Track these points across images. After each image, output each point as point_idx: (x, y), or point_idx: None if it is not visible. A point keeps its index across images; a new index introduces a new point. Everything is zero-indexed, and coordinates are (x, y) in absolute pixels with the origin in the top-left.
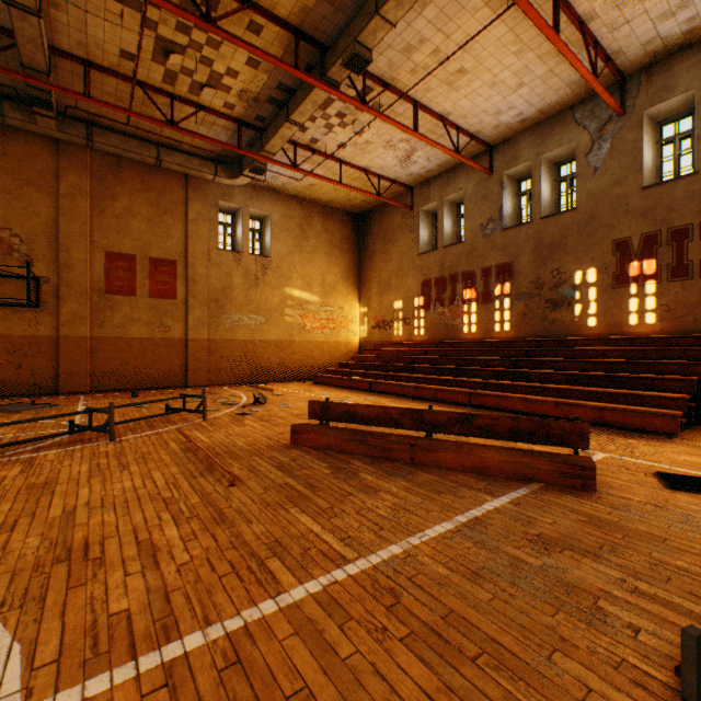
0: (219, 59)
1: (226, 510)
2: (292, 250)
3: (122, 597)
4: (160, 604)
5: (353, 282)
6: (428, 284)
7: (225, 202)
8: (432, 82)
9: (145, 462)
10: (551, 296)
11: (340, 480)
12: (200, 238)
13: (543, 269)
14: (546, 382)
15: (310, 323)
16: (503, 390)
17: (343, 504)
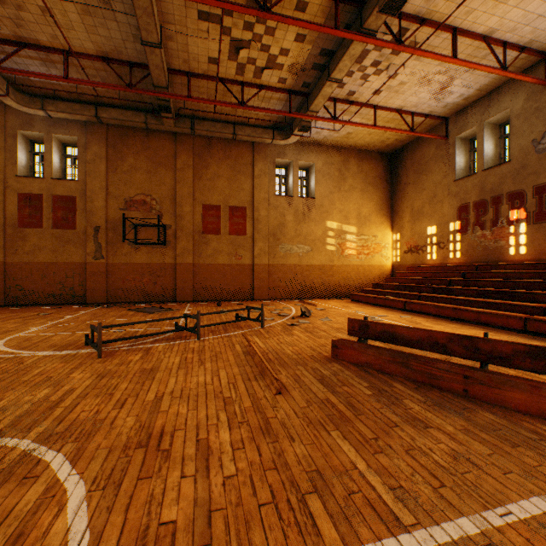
0: (274, 43)
1: (271, 421)
2: (332, 190)
3: (173, 503)
4: (202, 524)
5: (385, 213)
6: (465, 208)
7: (279, 159)
8: (474, 2)
9: (216, 360)
10: None
11: (382, 404)
12: (262, 188)
13: None
14: None
15: (347, 250)
16: None
17: (388, 437)
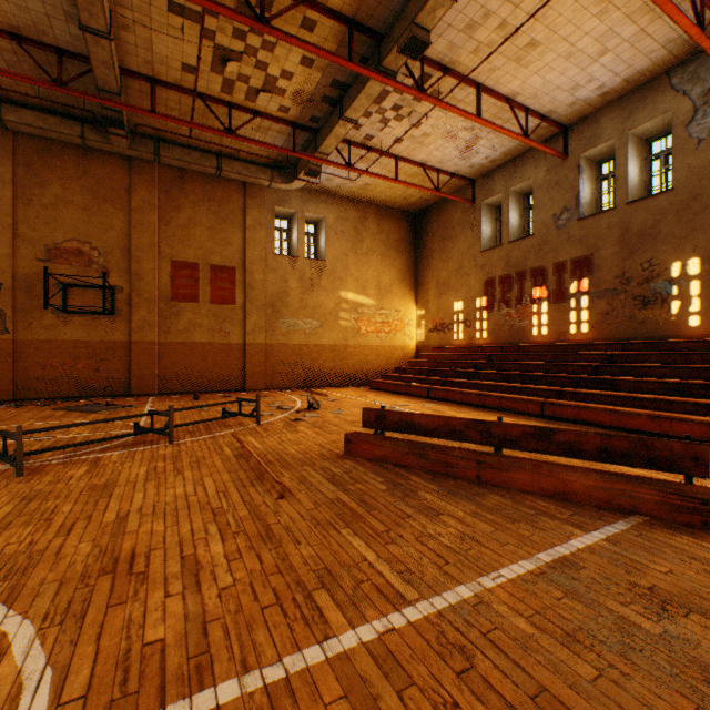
0: (274, 62)
1: (273, 527)
2: (347, 252)
3: (159, 623)
4: (196, 636)
5: (409, 283)
6: (492, 283)
7: (280, 207)
8: (497, 61)
9: (198, 467)
10: (640, 292)
11: (396, 498)
12: (257, 244)
13: (630, 262)
14: (636, 392)
15: (365, 327)
16: (582, 400)
17: (400, 528)
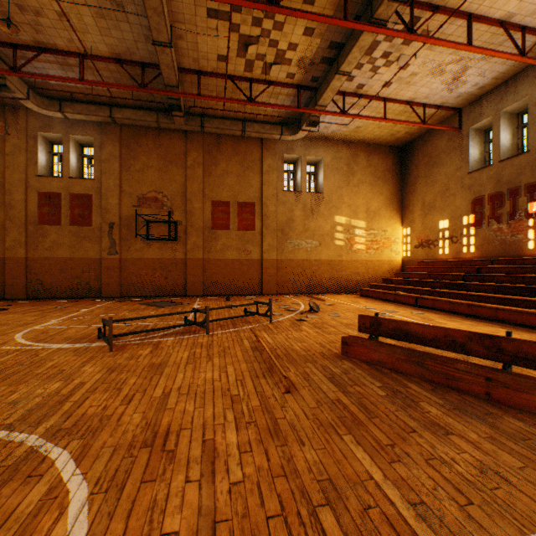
0: (282, 38)
1: (280, 422)
2: (340, 185)
3: (176, 511)
4: None
5: (395, 207)
6: (480, 201)
7: (288, 154)
8: None
9: (224, 356)
10: None
11: (397, 407)
12: (271, 184)
13: None
14: None
15: (356, 245)
16: None
17: (405, 443)
